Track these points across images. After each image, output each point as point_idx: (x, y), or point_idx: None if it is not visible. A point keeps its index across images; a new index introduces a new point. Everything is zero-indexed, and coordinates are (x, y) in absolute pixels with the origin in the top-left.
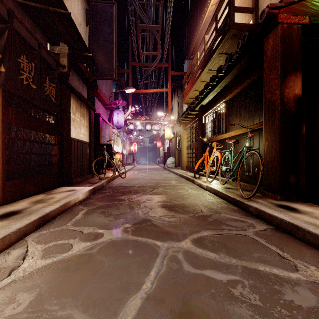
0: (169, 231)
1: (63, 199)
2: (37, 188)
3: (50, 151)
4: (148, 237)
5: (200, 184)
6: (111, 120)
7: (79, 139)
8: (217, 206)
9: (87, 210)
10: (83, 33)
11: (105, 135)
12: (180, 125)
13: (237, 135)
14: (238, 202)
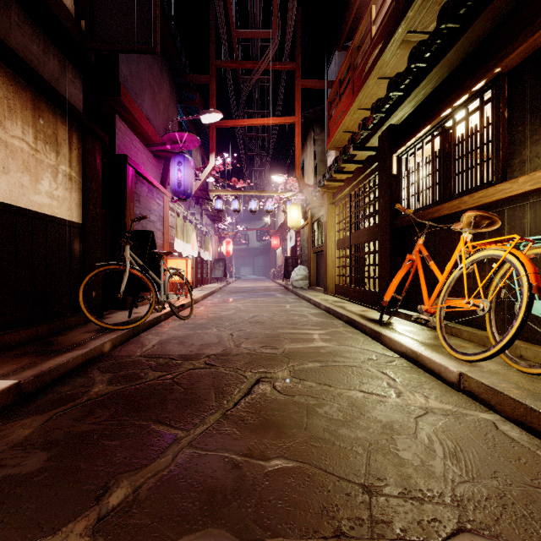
0: None
1: None
2: None
3: None
4: None
5: (416, 356)
6: (167, 182)
7: (31, 208)
8: None
9: None
10: None
11: (148, 214)
12: (321, 197)
13: None
14: None
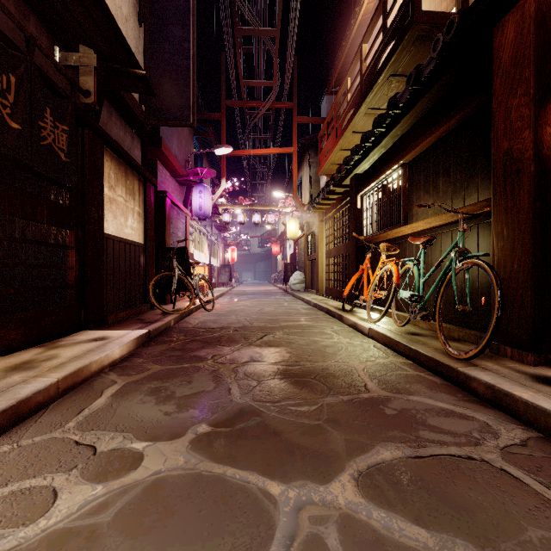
0: (300, 447)
1: (74, 361)
2: (26, 336)
3: (62, 260)
4: (248, 465)
5: (355, 324)
6: (188, 204)
7: (124, 237)
8: (397, 374)
9: (124, 385)
10: (134, 37)
11: (177, 232)
12: (314, 214)
13: (429, 228)
14: (441, 366)
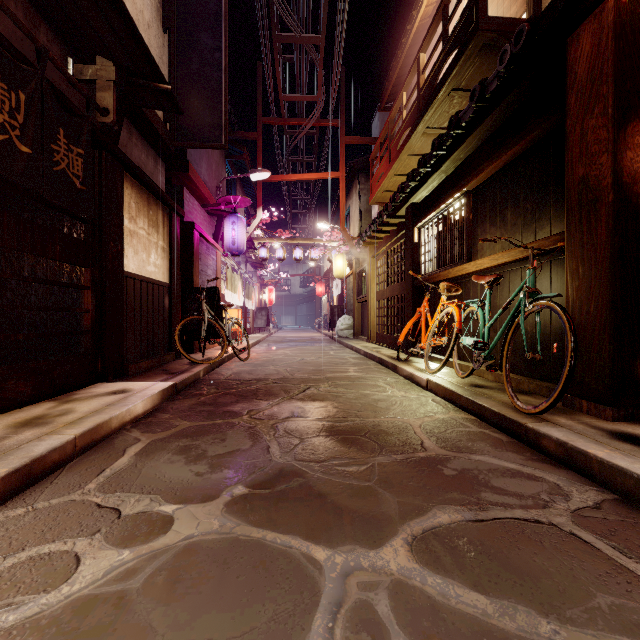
0: (347, 510)
1: (92, 416)
2: (36, 388)
3: (76, 302)
4: (291, 529)
5: (412, 376)
6: (219, 237)
7: (147, 276)
8: (458, 431)
9: (149, 443)
10: (157, 46)
11: (206, 270)
12: (364, 249)
13: (496, 266)
14: (508, 422)
